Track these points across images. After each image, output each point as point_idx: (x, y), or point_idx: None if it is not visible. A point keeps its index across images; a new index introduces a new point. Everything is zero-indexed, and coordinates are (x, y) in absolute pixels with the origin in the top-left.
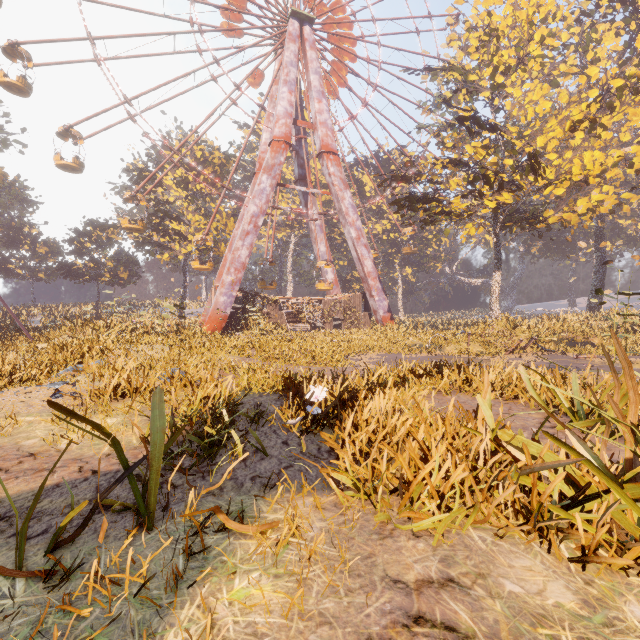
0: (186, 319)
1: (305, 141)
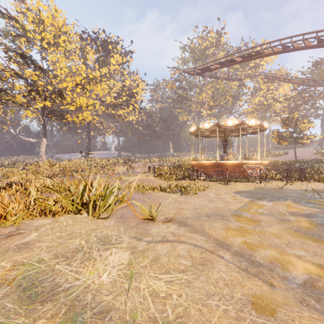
0: None
1: None
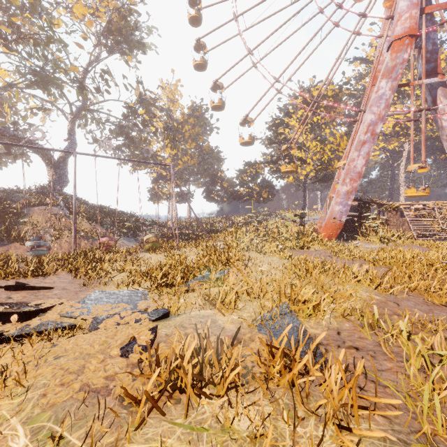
0: (305, 224)
1: (432, 31)
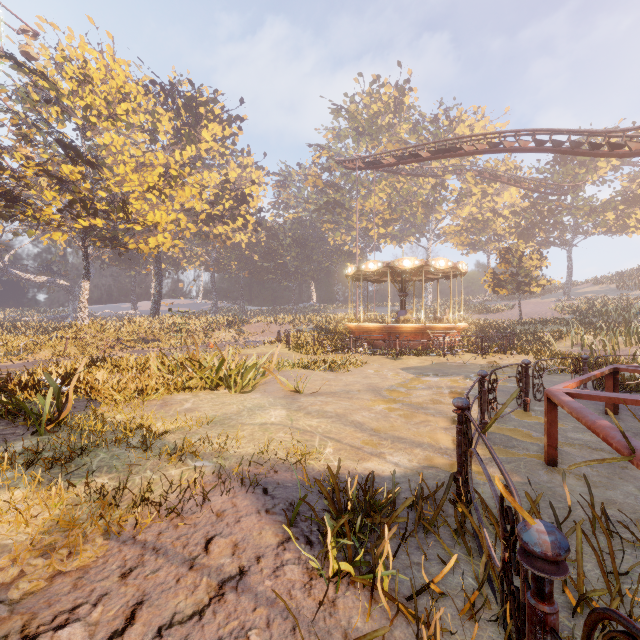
0: None
1: None
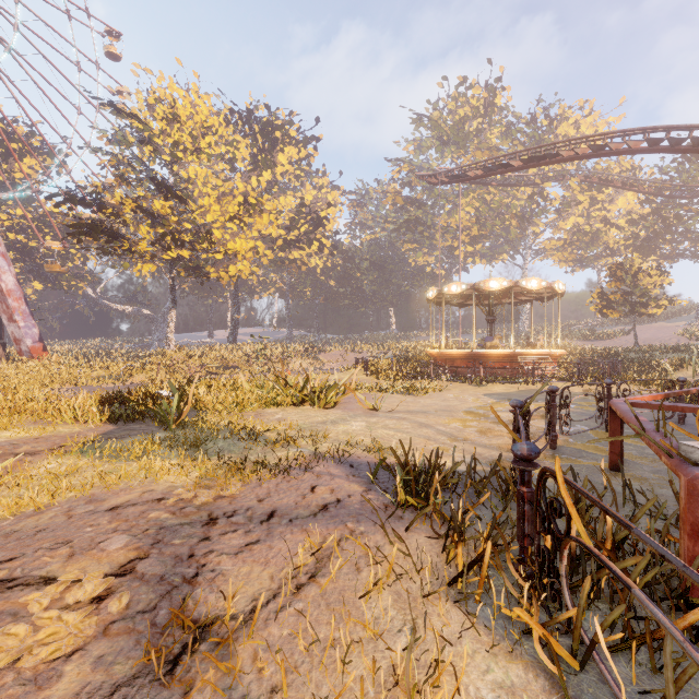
0: None
1: None
